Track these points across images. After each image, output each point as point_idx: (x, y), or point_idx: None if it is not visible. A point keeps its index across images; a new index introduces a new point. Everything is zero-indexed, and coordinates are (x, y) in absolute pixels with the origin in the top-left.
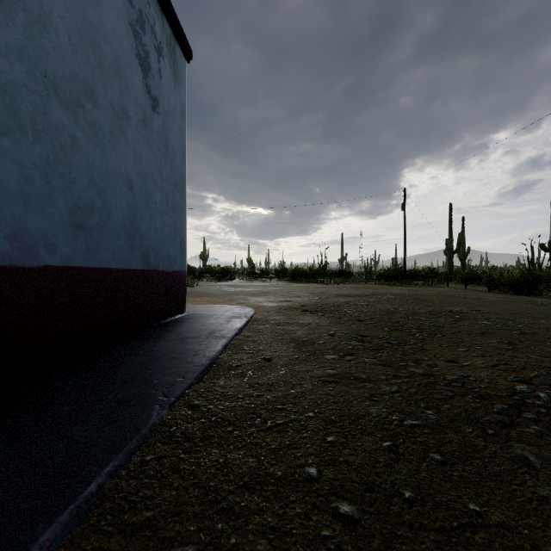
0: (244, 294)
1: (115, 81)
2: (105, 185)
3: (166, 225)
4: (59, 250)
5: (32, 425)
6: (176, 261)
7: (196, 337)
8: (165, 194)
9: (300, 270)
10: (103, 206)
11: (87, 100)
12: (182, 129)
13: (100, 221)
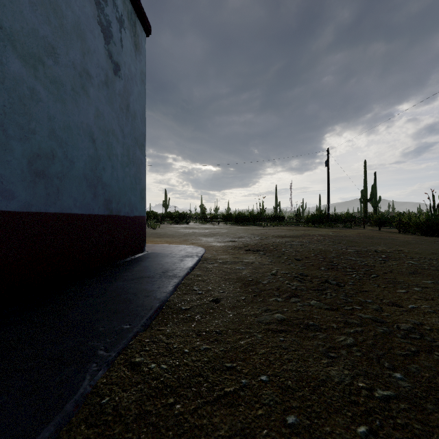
0: (197, 235)
1: (77, 43)
2: (66, 137)
3: (127, 175)
4: (17, 196)
5: None
6: (136, 207)
7: (151, 276)
8: (126, 148)
9: (242, 215)
10: (65, 156)
11: (47, 56)
12: (143, 93)
13: (61, 170)
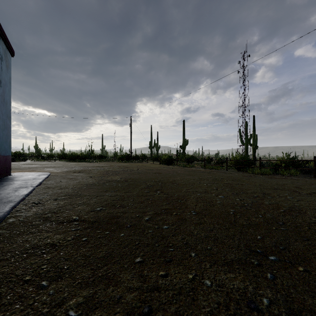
0: (40, 168)
1: None
2: None
3: (4, 135)
4: None
5: (1, 190)
6: (7, 151)
7: (29, 179)
8: (3, 121)
9: (75, 155)
10: None
11: None
12: (10, 89)
13: None
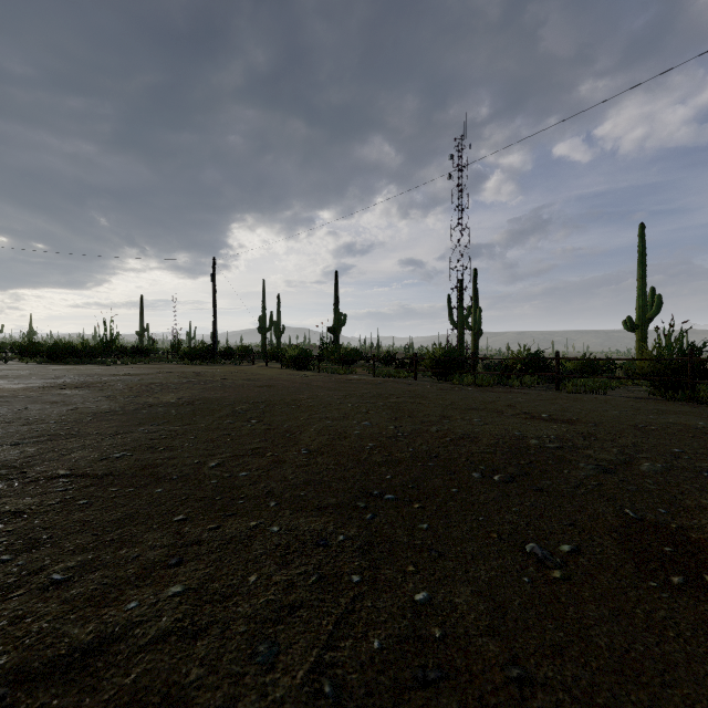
0: None
1: None
2: None
3: None
4: None
5: None
6: None
7: None
8: None
9: (65, 346)
10: None
11: None
12: None
13: None
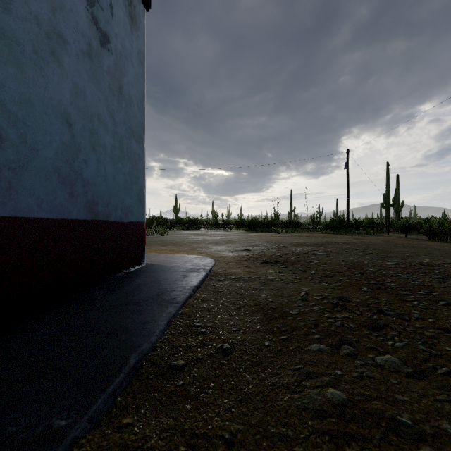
0: (207, 243)
1: None
2: (25, 115)
3: (120, 172)
4: None
5: None
6: (132, 211)
7: (139, 301)
8: (119, 139)
9: (256, 221)
10: (22, 140)
11: None
12: (141, 77)
13: (15, 159)
